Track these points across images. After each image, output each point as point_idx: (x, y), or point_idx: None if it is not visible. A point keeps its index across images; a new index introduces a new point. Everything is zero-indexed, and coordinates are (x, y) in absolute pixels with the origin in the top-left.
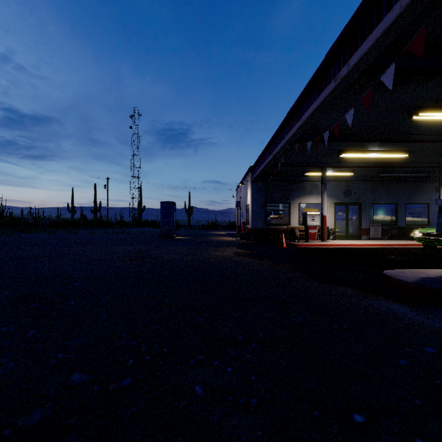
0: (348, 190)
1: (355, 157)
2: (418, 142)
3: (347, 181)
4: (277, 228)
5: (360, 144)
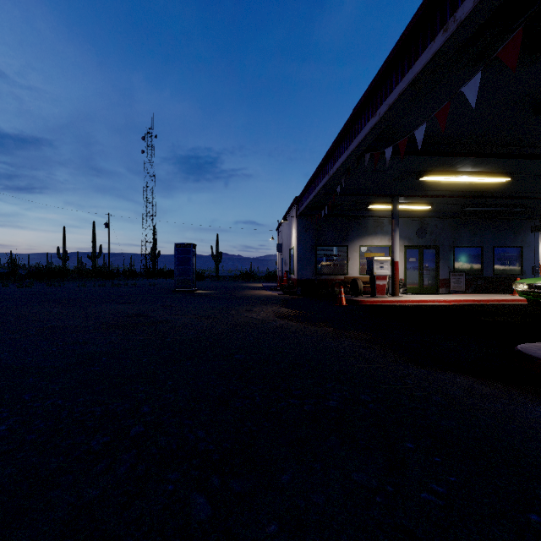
0: (422, 229)
1: (438, 183)
2: (532, 158)
3: (421, 217)
4: (332, 278)
5: (450, 162)
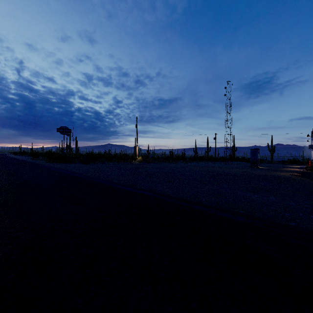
0: None
1: None
2: None
3: None
4: None
5: None
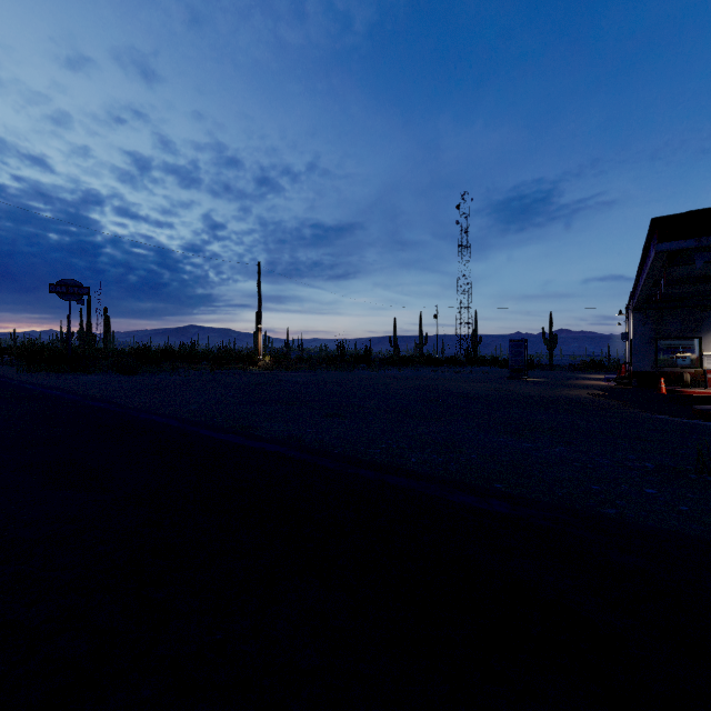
0: None
1: None
2: None
3: None
4: (677, 371)
5: None
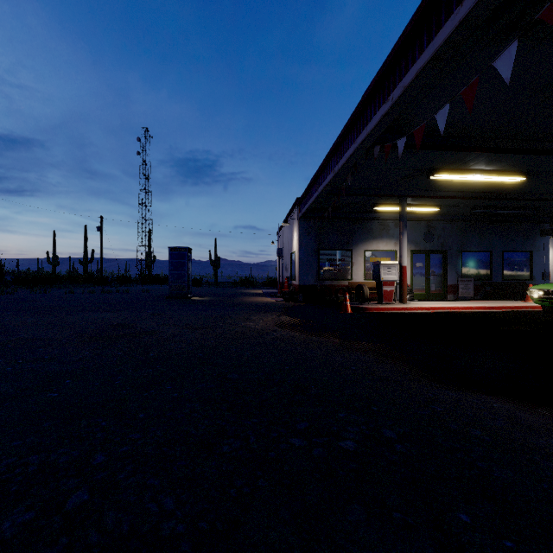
0: (429, 232)
1: (449, 182)
2: (552, 154)
3: (428, 220)
4: (335, 284)
5: (464, 158)
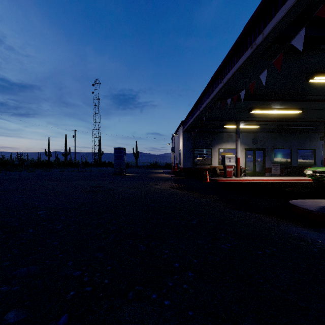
0: (255, 139)
1: (261, 113)
2: (311, 101)
3: (254, 132)
4: (202, 167)
5: (266, 103)
